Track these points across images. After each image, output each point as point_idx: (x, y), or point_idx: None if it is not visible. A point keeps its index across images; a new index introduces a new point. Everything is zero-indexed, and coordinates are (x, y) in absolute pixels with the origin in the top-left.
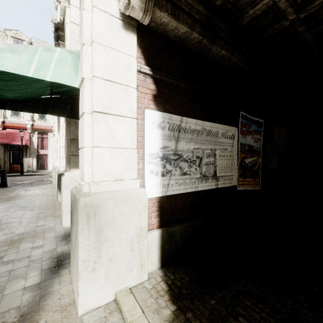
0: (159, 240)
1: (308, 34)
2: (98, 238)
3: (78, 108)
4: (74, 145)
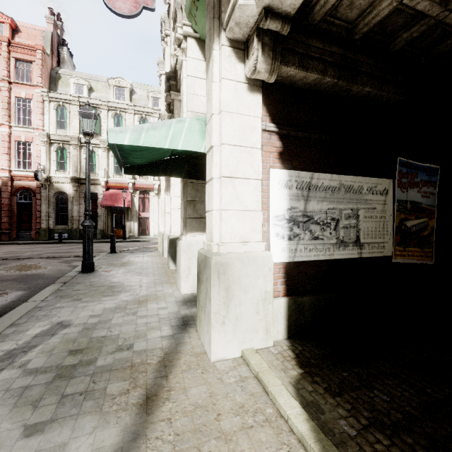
0: (286, 309)
1: None
2: (226, 295)
3: (195, 167)
4: (191, 207)
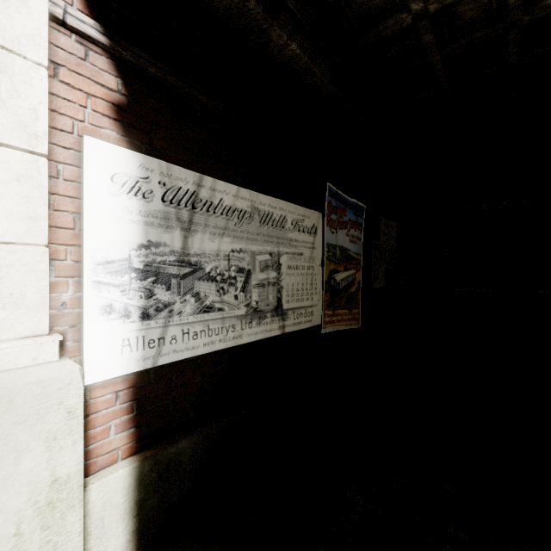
0: (131, 490)
1: (437, 53)
2: None
3: None
4: None
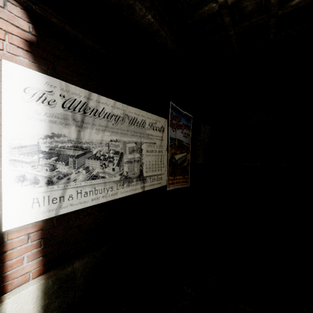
0: (39, 299)
1: (232, 29)
2: None
3: None
4: None
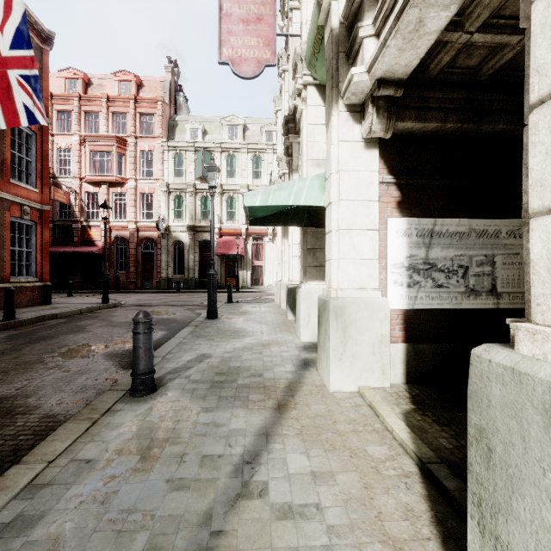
0: (404, 354)
1: None
2: (344, 335)
3: (314, 215)
4: (310, 256)
